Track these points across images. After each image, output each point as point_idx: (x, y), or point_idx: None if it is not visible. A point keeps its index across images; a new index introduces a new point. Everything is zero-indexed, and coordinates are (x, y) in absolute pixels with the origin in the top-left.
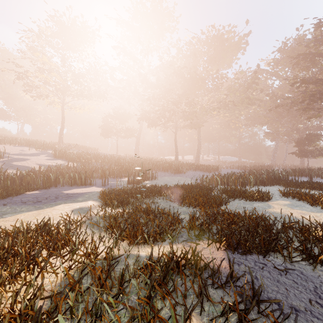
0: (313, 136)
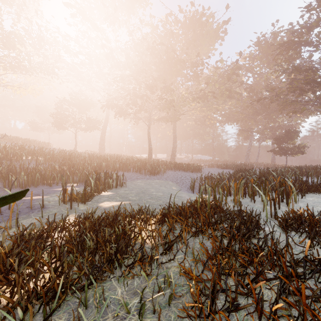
0: (293, 133)
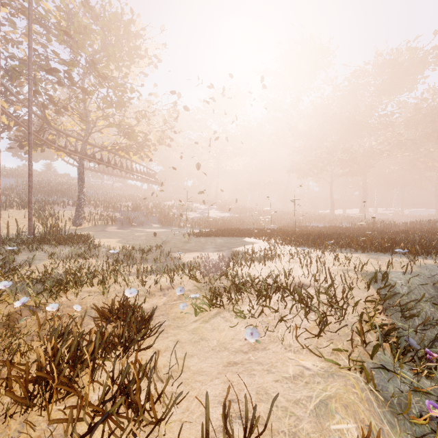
0: None
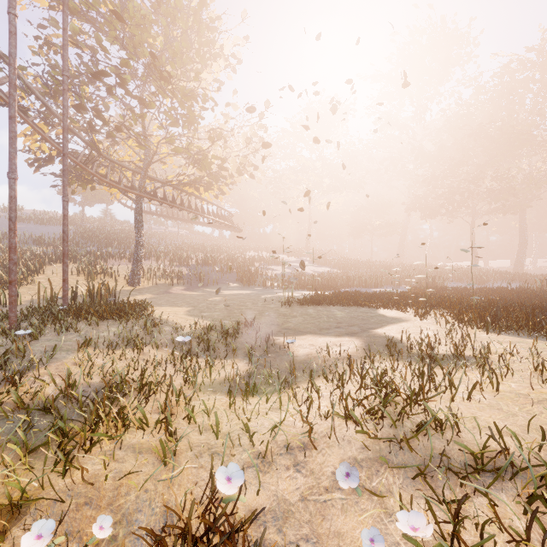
0: None
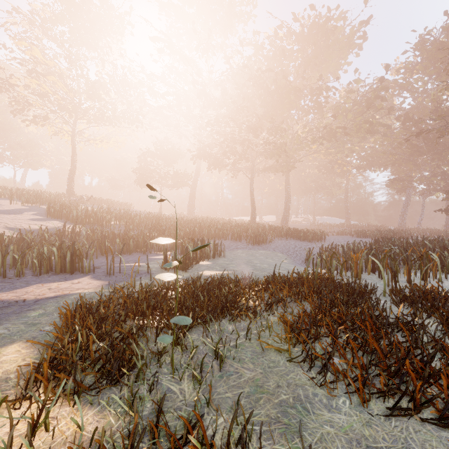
0: None
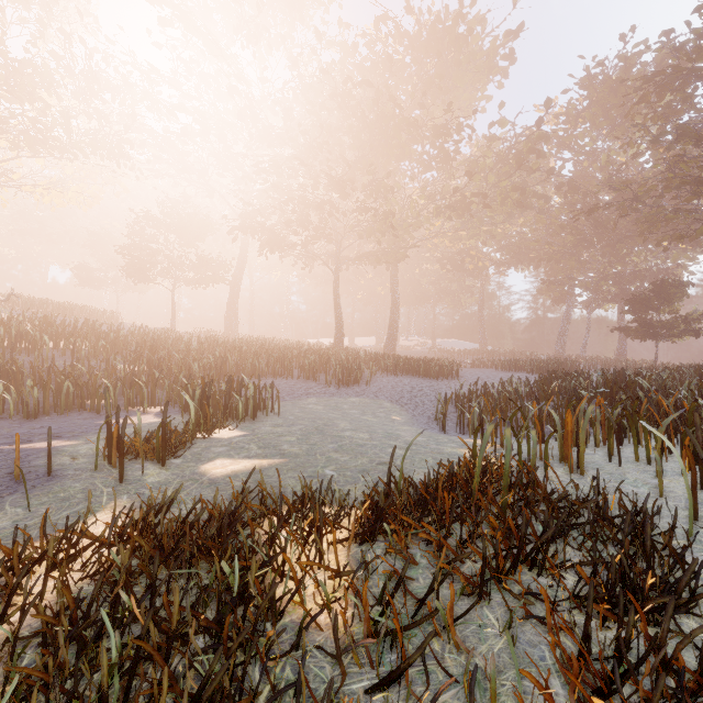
0: (674, 287)
